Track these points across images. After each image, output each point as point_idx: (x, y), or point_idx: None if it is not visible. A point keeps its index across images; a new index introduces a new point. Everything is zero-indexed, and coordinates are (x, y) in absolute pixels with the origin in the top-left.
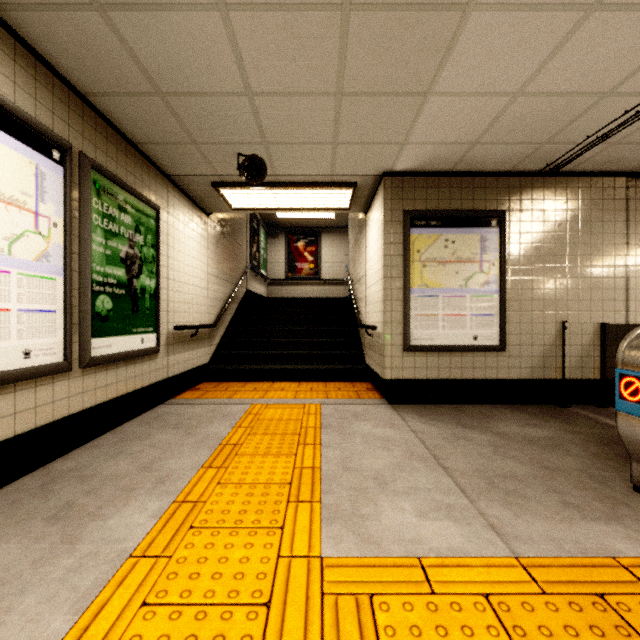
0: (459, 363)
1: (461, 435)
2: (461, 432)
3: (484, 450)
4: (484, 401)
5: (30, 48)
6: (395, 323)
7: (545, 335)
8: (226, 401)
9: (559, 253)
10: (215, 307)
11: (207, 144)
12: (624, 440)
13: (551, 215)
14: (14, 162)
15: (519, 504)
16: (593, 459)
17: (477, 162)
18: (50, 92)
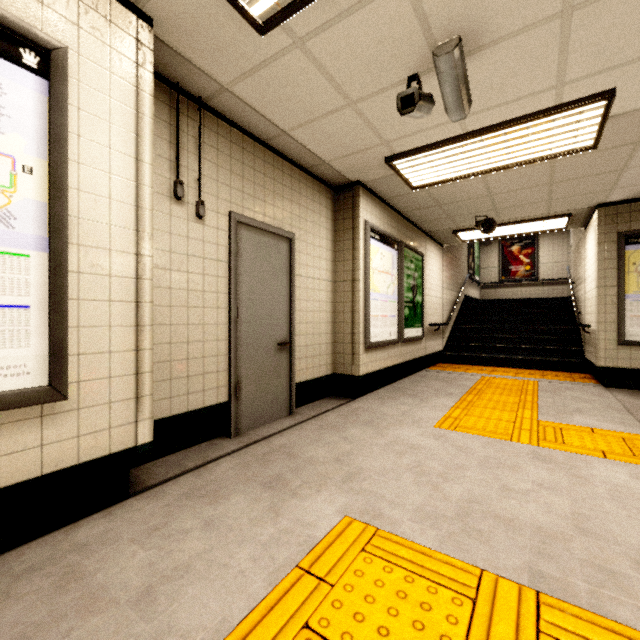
0: None
1: None
2: None
3: None
4: None
5: (390, 206)
6: (609, 322)
7: None
8: (462, 373)
9: None
10: (446, 311)
11: (456, 216)
12: None
13: None
14: (388, 256)
15: None
16: None
17: None
18: (393, 220)
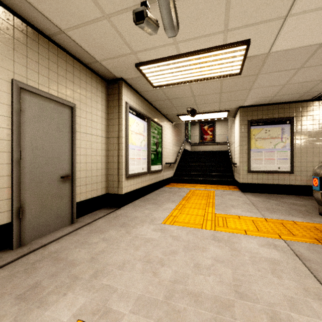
0: (271, 177)
1: (266, 201)
2: (267, 200)
3: (272, 204)
4: (284, 193)
5: (142, 97)
6: (244, 162)
7: (313, 167)
8: (181, 188)
9: (321, 133)
10: (174, 156)
11: (178, 107)
12: (315, 198)
13: (316, 117)
14: (141, 125)
15: (274, 213)
16: (314, 209)
17: (278, 100)
18: (145, 105)
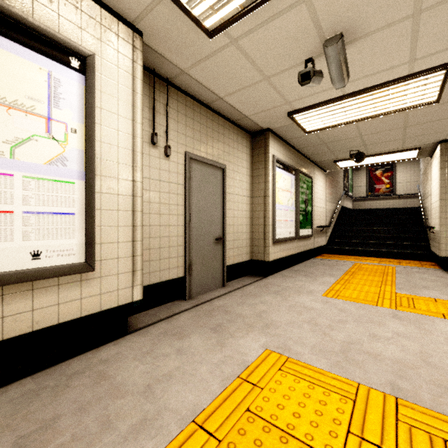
0: None
1: None
2: None
3: None
4: None
5: (289, 145)
6: None
7: None
8: (340, 261)
9: None
10: (328, 217)
11: (336, 151)
12: None
13: None
14: (288, 179)
15: None
16: None
17: None
18: (292, 154)
